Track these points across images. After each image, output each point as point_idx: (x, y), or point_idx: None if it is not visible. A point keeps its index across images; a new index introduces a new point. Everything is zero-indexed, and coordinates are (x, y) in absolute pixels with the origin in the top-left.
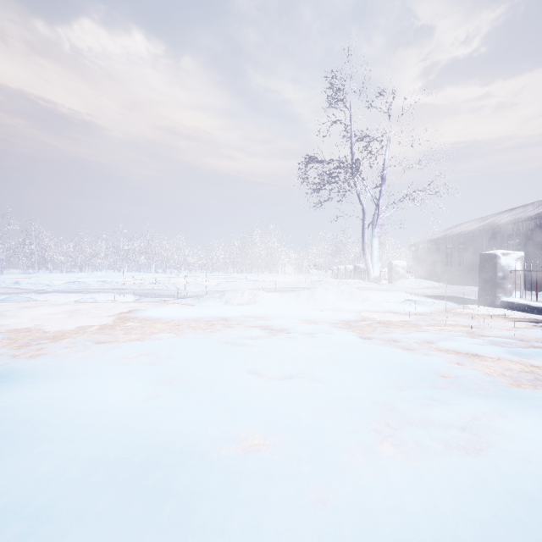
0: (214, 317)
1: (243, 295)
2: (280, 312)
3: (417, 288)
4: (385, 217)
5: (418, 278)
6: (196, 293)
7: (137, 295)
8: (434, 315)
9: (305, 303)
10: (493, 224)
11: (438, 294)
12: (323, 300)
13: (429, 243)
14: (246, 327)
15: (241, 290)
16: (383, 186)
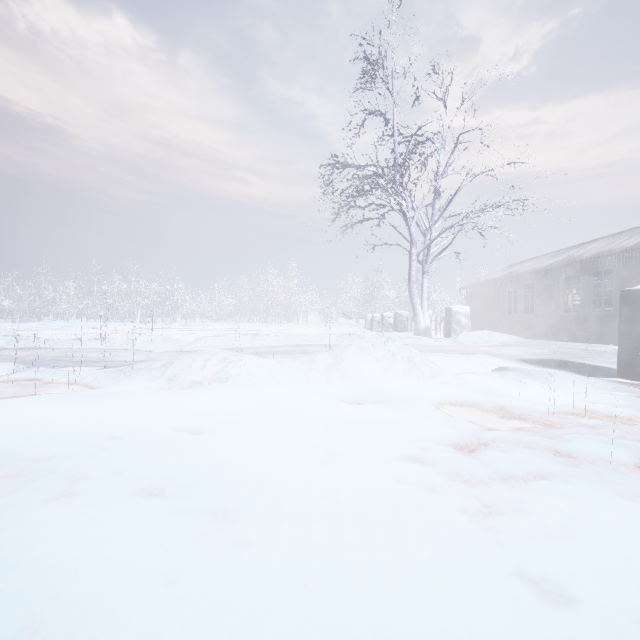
0: (90, 434)
1: (207, 367)
2: (264, 411)
3: (490, 345)
4: (439, 245)
5: (472, 328)
6: (148, 356)
7: (33, 362)
8: (587, 411)
9: (323, 382)
10: (573, 259)
11: (537, 356)
12: (359, 376)
13: (487, 285)
14: (123, 497)
15: (208, 356)
16: (436, 203)
